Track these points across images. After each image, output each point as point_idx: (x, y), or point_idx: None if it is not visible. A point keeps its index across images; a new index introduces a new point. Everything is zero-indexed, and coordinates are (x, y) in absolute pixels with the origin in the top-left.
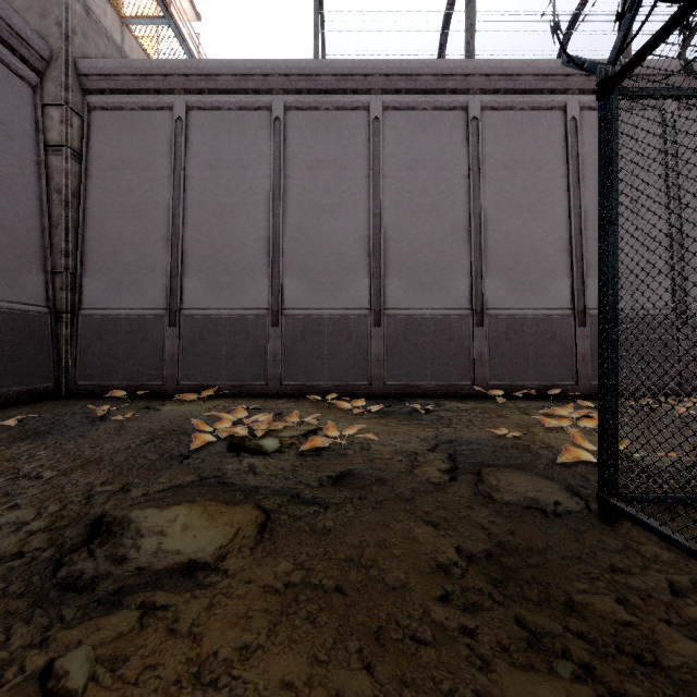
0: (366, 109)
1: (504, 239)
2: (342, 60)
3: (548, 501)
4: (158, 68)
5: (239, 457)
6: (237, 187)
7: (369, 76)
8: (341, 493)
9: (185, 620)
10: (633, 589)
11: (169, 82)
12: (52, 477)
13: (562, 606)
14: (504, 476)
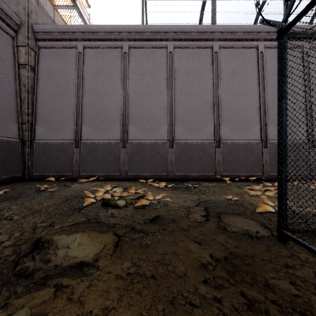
0: (166, 48)
1: (229, 107)
2: (155, 25)
3: (253, 231)
4: (70, 29)
5: (106, 209)
6: (107, 84)
7: (167, 33)
8: (154, 227)
9: (77, 293)
10: (297, 277)
11: (75, 35)
12: (18, 219)
13: (263, 285)
14: (231, 218)
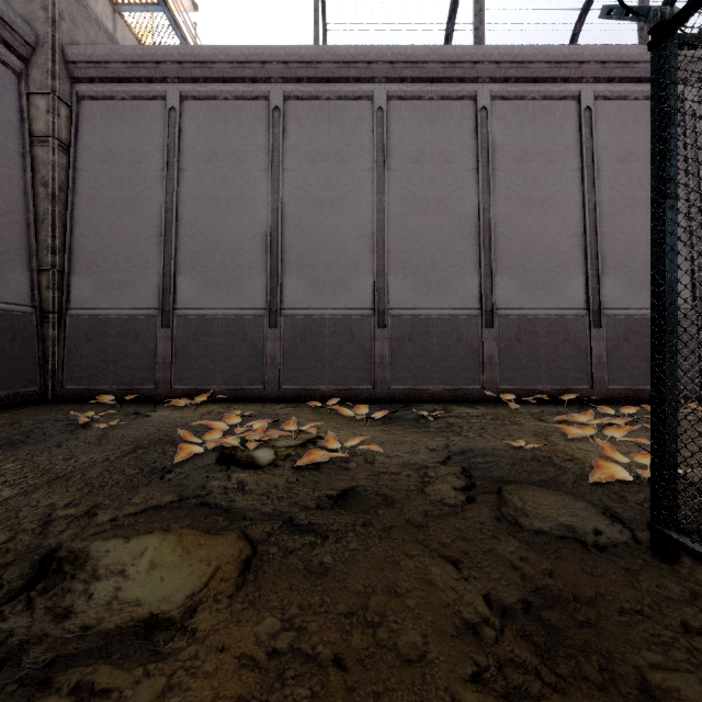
0: (369, 98)
1: (515, 235)
2: (344, 46)
3: (586, 529)
4: (150, 54)
5: (227, 472)
6: (234, 181)
7: (373, 64)
8: (342, 518)
9: None
10: None
11: (162, 69)
12: (10, 497)
13: (635, 690)
14: (530, 496)
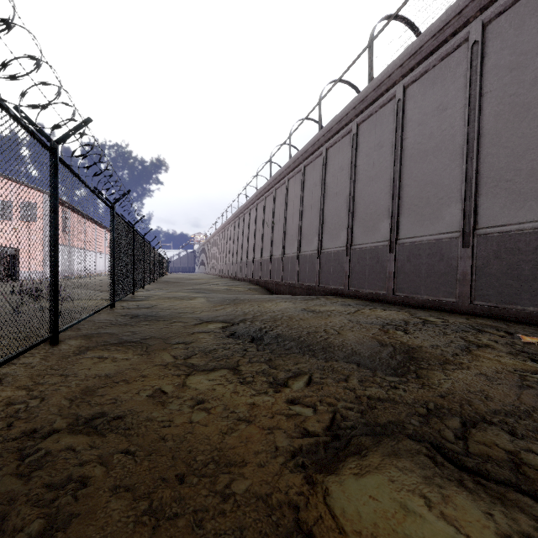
0: None
1: None
2: None
3: None
4: None
5: None
6: None
7: None
8: None
9: (279, 433)
10: None
11: None
12: None
13: None
14: None
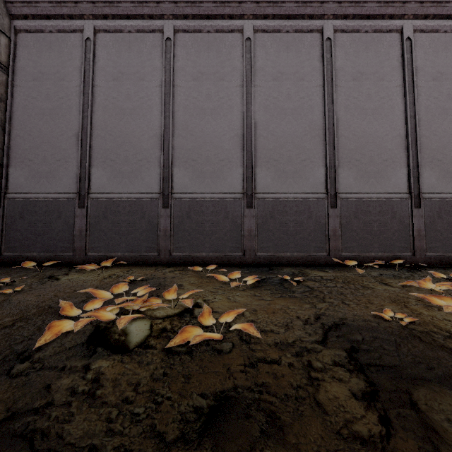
0: (240, 31)
1: (353, 136)
2: None
3: None
4: None
5: (89, 359)
6: (135, 94)
7: (243, 3)
8: None
9: None
10: None
11: (79, 8)
12: None
13: None
14: None
